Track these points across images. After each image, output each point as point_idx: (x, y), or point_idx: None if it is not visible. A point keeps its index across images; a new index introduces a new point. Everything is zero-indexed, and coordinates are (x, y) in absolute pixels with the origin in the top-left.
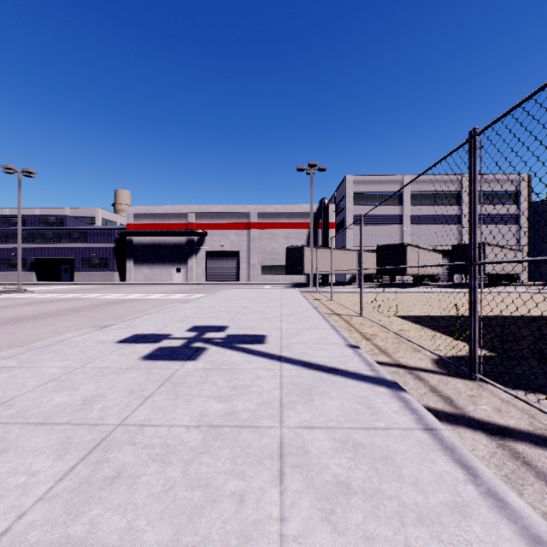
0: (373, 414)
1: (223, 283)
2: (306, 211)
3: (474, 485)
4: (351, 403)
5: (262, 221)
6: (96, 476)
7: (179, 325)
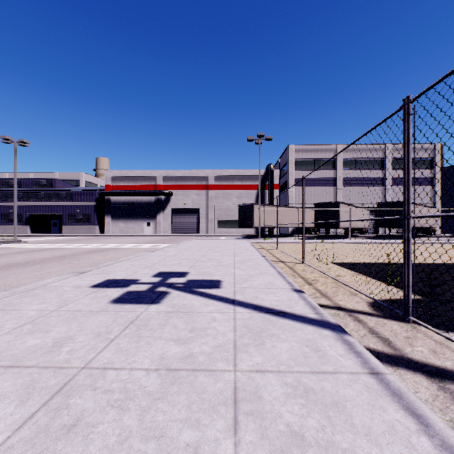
0: (321, 358)
1: (186, 235)
2: (255, 175)
3: (427, 436)
4: (300, 346)
5: (218, 183)
6: (53, 424)
7: (146, 271)
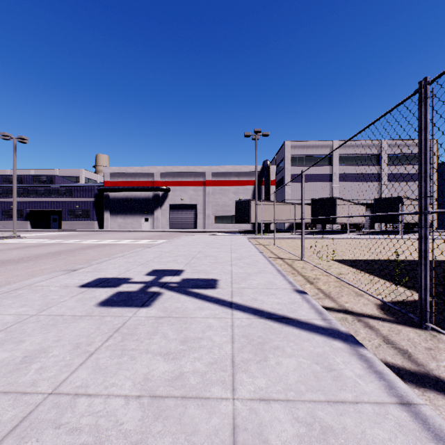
0: (336, 380)
1: (183, 230)
2: (252, 171)
3: None
4: (309, 363)
5: (215, 179)
6: None
7: (139, 269)
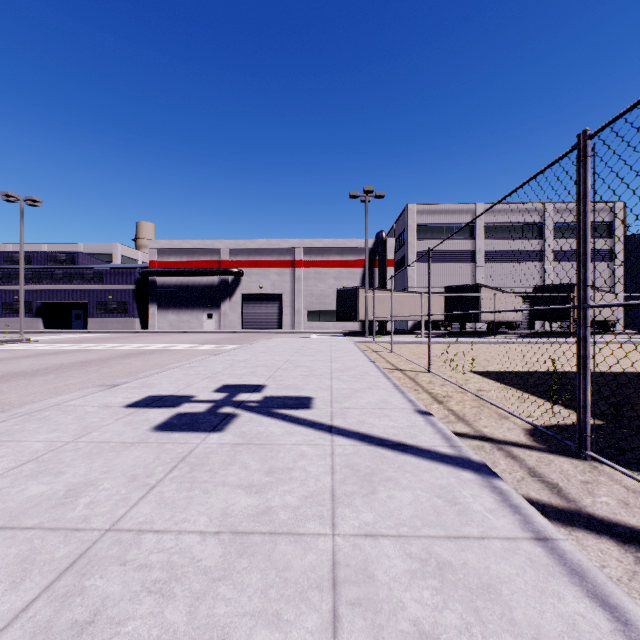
0: (461, 515)
1: (262, 331)
2: (360, 246)
3: None
4: (428, 497)
5: (309, 258)
6: (59, 621)
7: (205, 383)
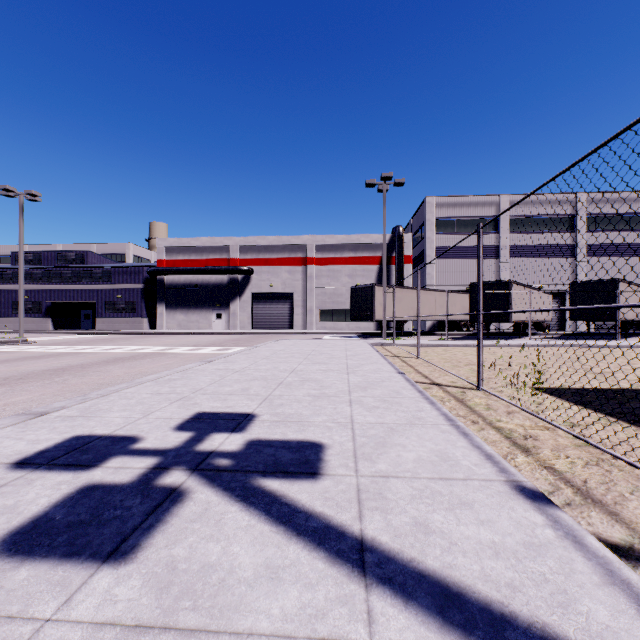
0: None
1: (272, 332)
2: (375, 242)
3: None
4: None
5: (321, 256)
6: None
7: (171, 411)
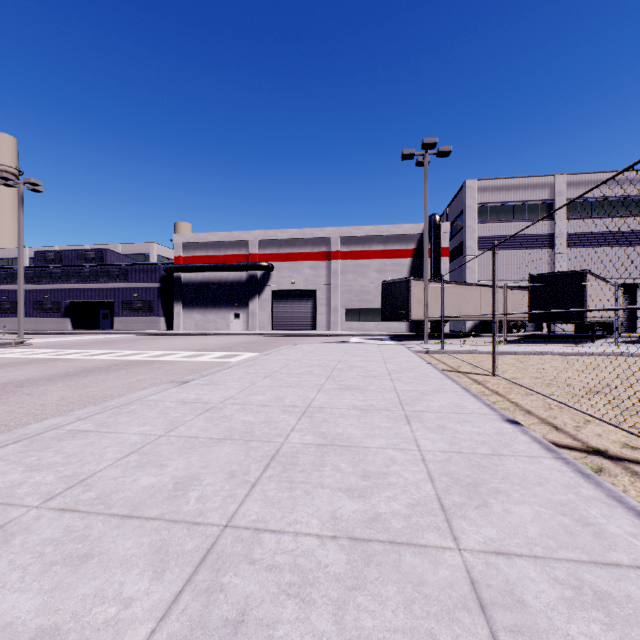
0: None
1: (293, 333)
2: (408, 233)
3: None
4: None
5: (347, 249)
6: None
7: None
